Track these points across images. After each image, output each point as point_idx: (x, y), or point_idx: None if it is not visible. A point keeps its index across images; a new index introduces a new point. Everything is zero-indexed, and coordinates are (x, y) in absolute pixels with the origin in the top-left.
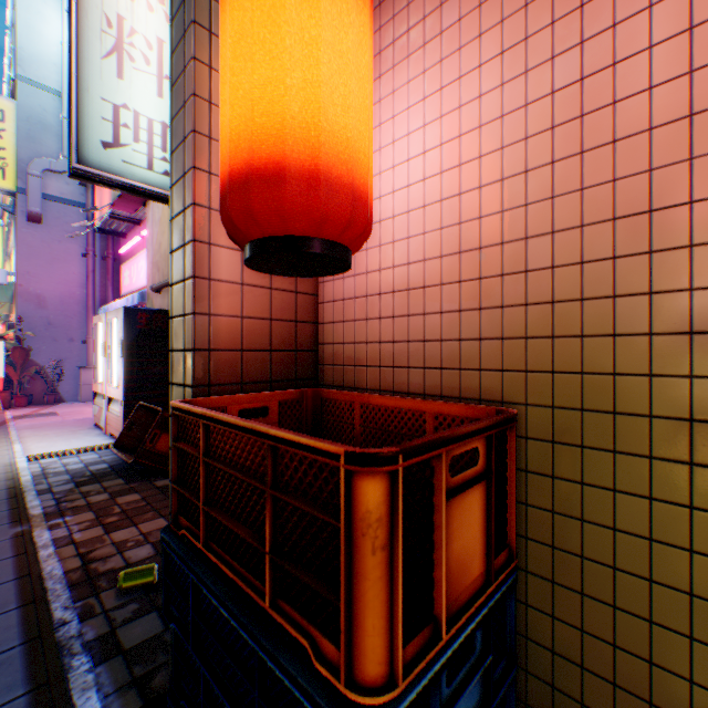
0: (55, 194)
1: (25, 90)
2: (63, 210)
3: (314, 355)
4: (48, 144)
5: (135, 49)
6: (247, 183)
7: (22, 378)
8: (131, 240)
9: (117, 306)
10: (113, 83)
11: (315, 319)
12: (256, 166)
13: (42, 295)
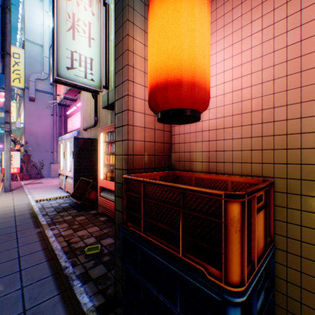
0: (40, 89)
1: (28, 45)
2: (43, 96)
3: (170, 157)
4: (37, 68)
5: (79, 27)
6: (165, 87)
7: (27, 167)
8: (72, 108)
9: (67, 137)
10: (71, 42)
11: (170, 142)
12: (169, 81)
13: (35, 132)
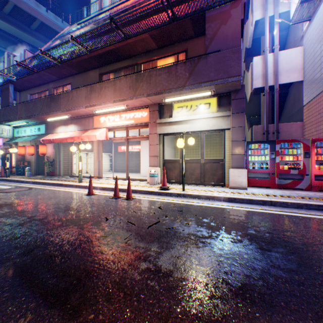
0: None
1: None
2: None
3: (25, 159)
4: None
5: None
6: (20, 154)
7: None
8: None
9: None
10: (2, 126)
11: (25, 157)
12: (20, 154)
13: None
